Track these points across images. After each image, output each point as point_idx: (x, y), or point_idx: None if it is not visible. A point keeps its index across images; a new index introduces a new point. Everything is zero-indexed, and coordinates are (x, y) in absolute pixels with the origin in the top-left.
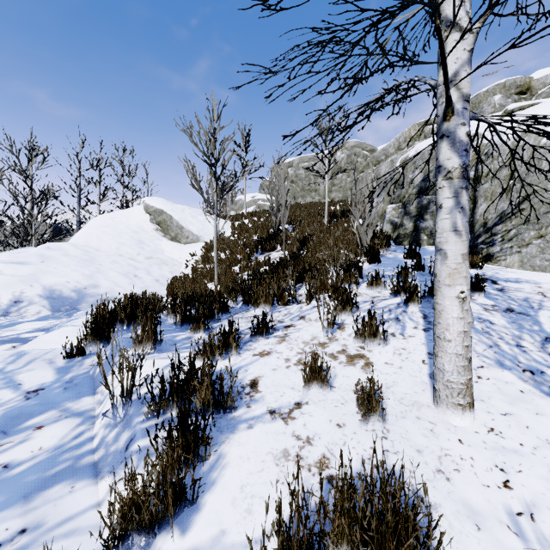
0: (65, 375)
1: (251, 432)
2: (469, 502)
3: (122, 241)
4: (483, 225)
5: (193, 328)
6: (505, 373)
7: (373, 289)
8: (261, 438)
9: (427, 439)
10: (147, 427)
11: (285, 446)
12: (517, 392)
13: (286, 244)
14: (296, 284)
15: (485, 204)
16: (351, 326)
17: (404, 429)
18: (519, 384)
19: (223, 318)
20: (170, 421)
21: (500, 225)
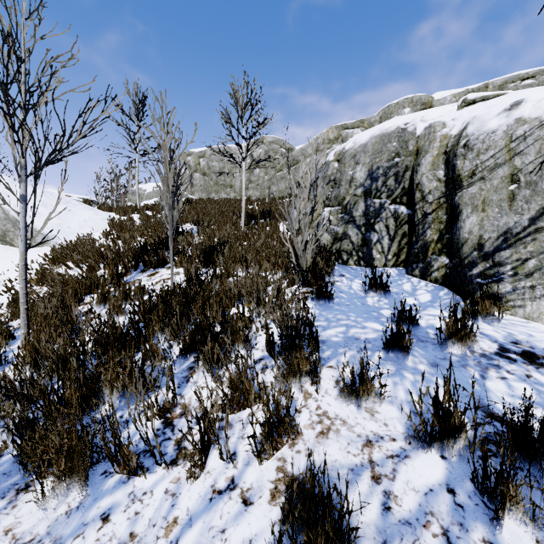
0: None
1: None
2: None
3: None
4: (477, 248)
5: None
6: None
7: (360, 409)
8: None
9: None
10: None
11: None
12: None
13: (183, 257)
14: (184, 360)
15: (476, 216)
16: None
17: None
18: None
19: None
20: None
21: (507, 250)
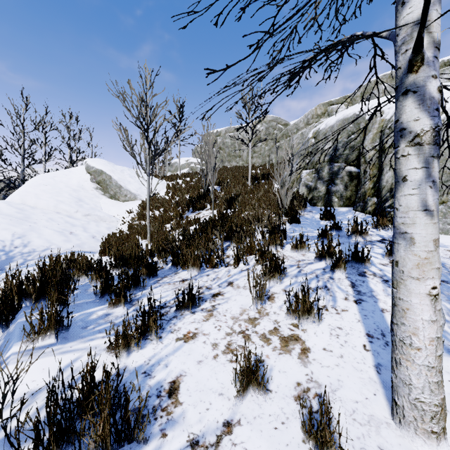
0: None
1: None
2: None
3: (61, 199)
4: (389, 191)
5: (113, 302)
6: None
7: (298, 252)
8: None
9: None
10: None
11: None
12: None
13: (215, 203)
14: (224, 243)
15: (391, 171)
16: (281, 297)
17: None
18: None
19: (150, 283)
20: None
21: None
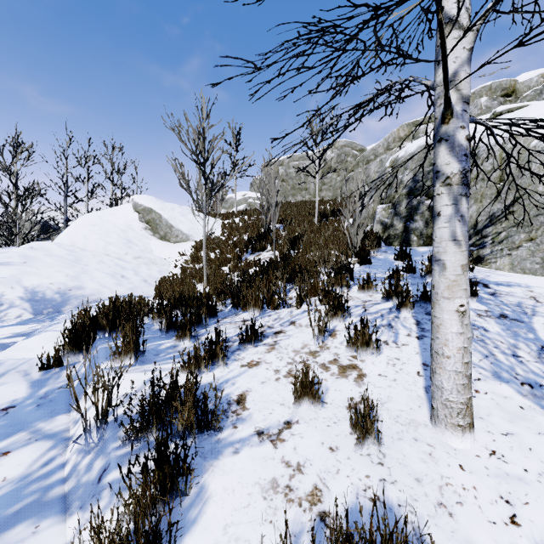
0: (40, 389)
1: (237, 458)
2: (475, 543)
3: (109, 241)
4: (473, 227)
5: (179, 336)
6: (503, 386)
7: (364, 292)
8: (248, 465)
9: (426, 465)
10: (123, 454)
11: (274, 475)
12: (517, 408)
13: (276, 244)
14: (287, 286)
15: (475, 205)
16: (343, 333)
17: (401, 453)
18: (518, 399)
19: (211, 323)
20: (149, 446)
21: (490, 227)
